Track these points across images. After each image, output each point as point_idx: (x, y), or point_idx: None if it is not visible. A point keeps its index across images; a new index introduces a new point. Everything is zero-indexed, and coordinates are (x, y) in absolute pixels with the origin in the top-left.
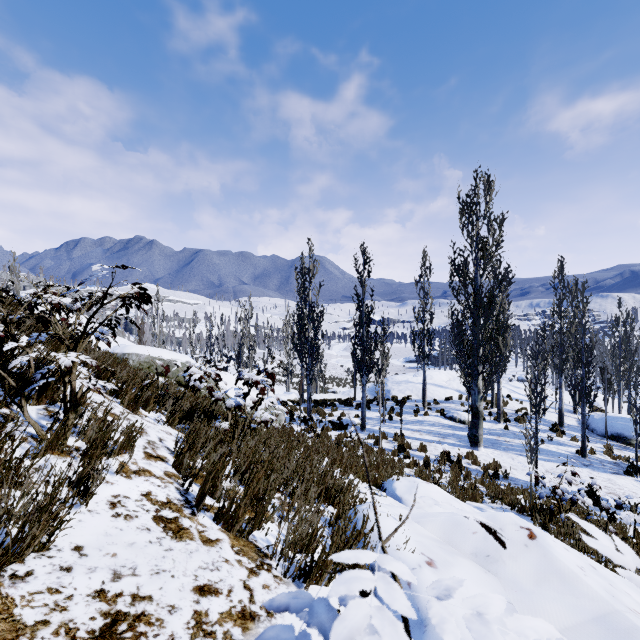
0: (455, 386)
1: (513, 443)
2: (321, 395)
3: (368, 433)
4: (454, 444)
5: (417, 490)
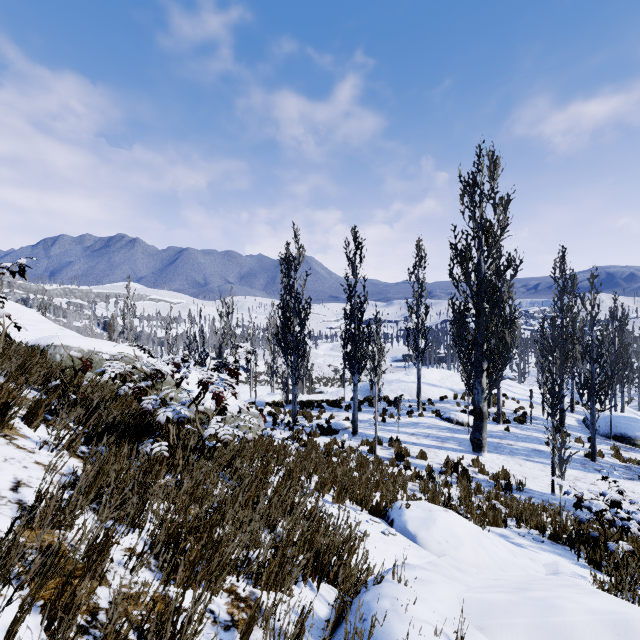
0: (449, 385)
1: (517, 446)
2: (308, 396)
3: (360, 438)
4: (455, 449)
5: (436, 524)
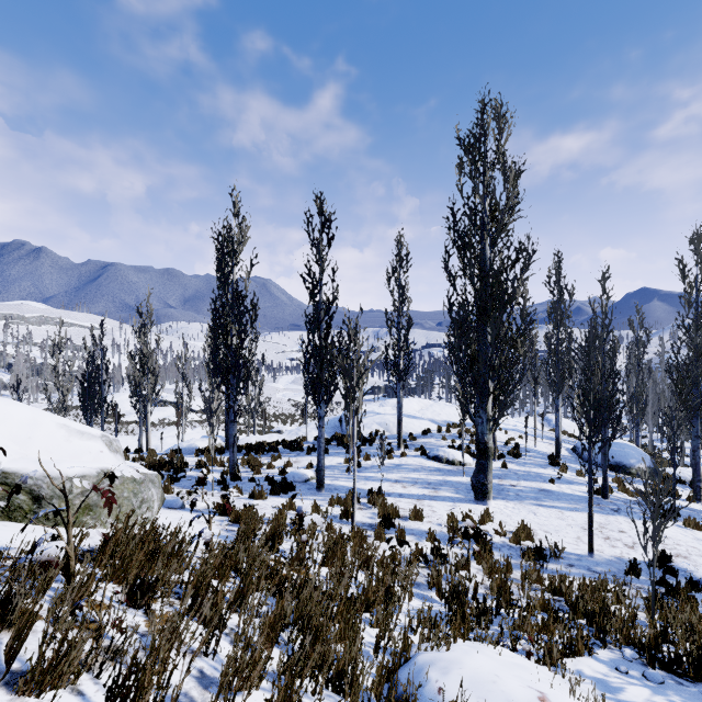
0: (430, 416)
1: (521, 487)
2: (259, 437)
3: (328, 494)
4: (453, 498)
5: None
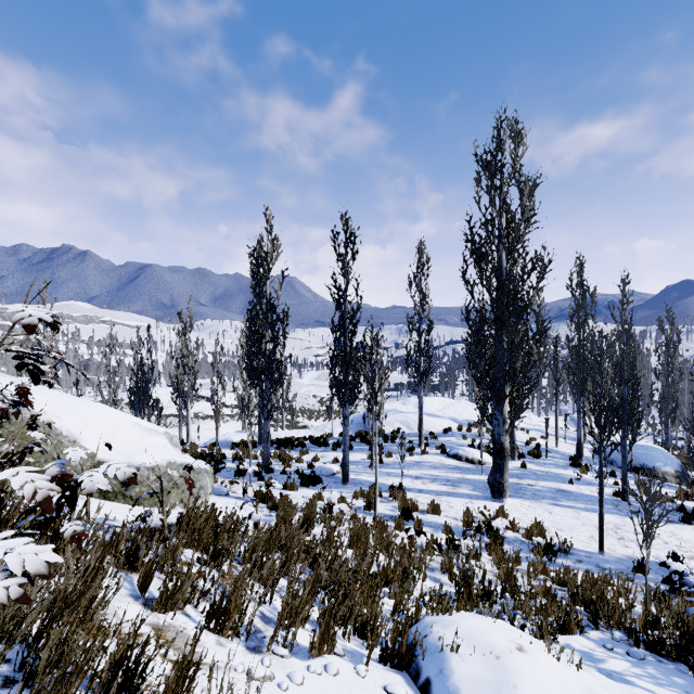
0: (451, 415)
1: (539, 487)
2: (287, 432)
3: (353, 487)
4: (470, 495)
5: None
